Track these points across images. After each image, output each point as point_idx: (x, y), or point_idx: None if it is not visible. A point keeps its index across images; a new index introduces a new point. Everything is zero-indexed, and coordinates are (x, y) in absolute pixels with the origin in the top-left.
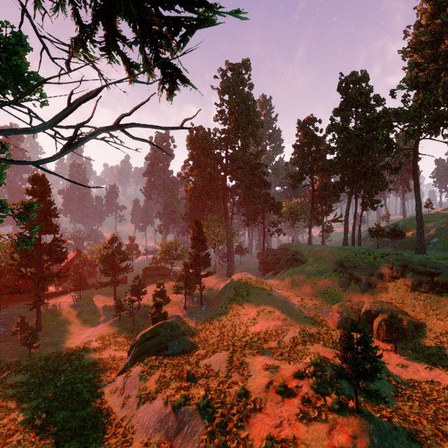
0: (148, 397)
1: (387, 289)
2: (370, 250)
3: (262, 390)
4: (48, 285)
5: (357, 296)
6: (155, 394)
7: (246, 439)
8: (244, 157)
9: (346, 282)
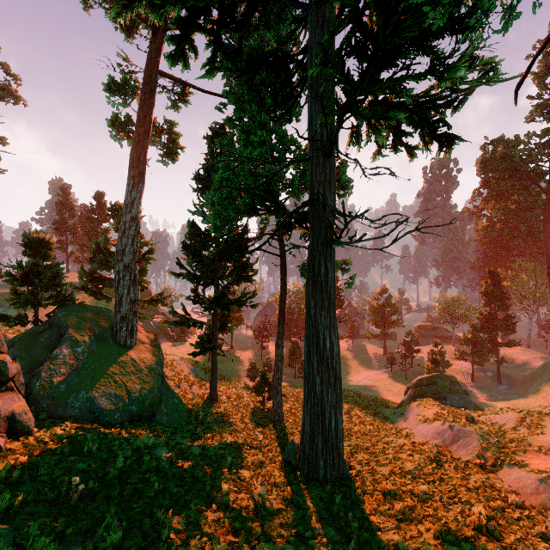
0: (425, 420)
1: None
2: None
3: None
4: None
5: None
6: (432, 420)
7: (521, 461)
8: None
9: None
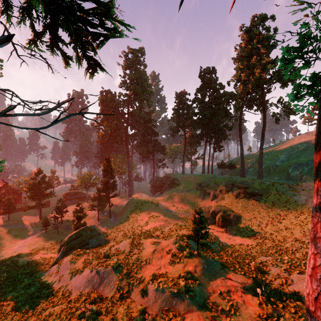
0: (77, 272)
1: (224, 198)
2: (216, 176)
3: (150, 254)
4: None
5: (208, 203)
6: (82, 269)
7: (141, 278)
8: (140, 114)
9: (203, 195)
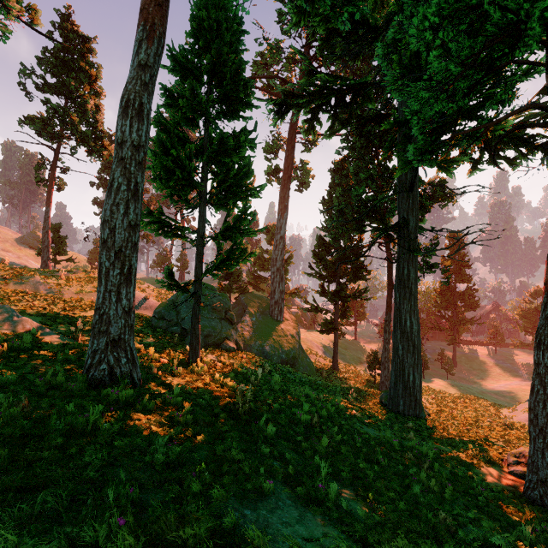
0: None
1: None
2: None
3: None
4: (462, 329)
5: None
6: None
7: None
8: None
9: None
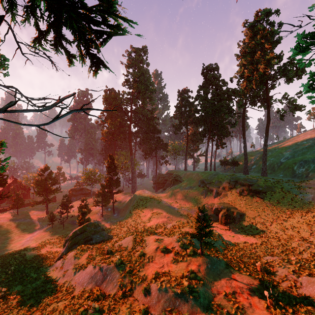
0: (81, 268)
1: (227, 195)
2: (219, 173)
3: (153, 251)
4: None
5: (211, 200)
6: (86, 265)
7: (144, 276)
8: (143, 112)
9: (205, 192)
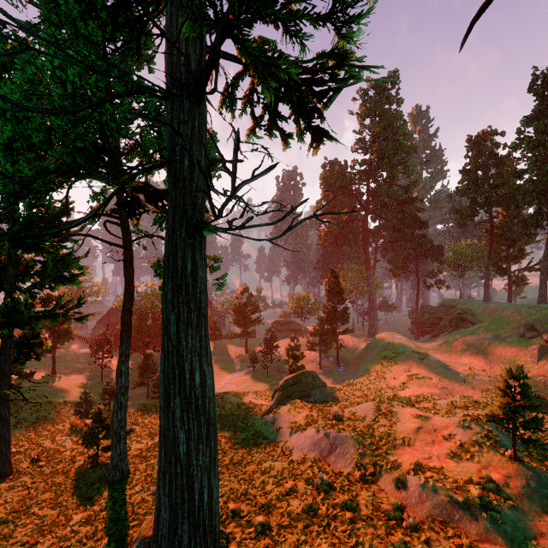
0: (298, 428)
1: None
2: None
3: (411, 432)
4: None
5: None
6: (305, 426)
7: (395, 462)
8: (391, 191)
9: (539, 351)
